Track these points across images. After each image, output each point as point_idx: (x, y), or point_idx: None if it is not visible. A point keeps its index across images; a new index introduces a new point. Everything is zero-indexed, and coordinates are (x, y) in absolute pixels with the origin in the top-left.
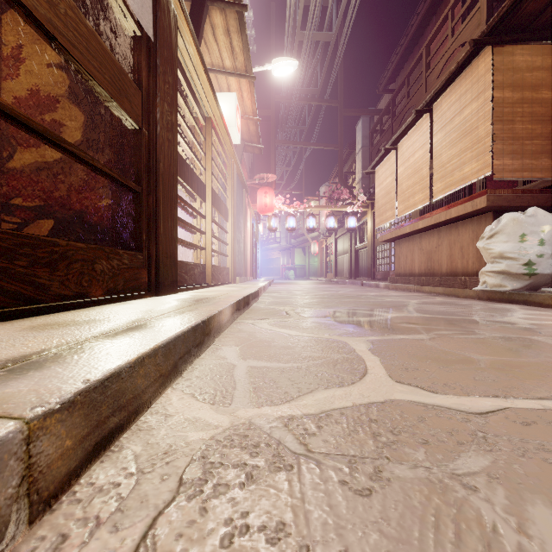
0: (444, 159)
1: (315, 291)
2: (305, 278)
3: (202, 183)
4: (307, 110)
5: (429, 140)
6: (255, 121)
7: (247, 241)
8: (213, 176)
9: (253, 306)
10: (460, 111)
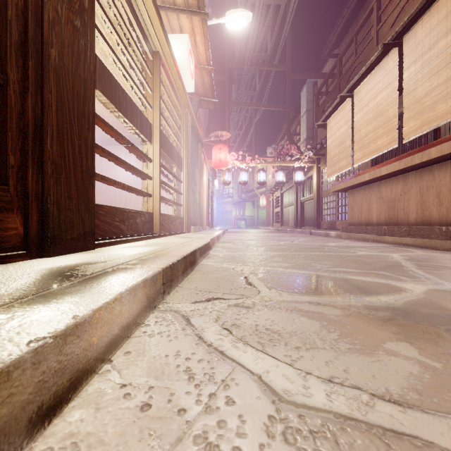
0: (420, 94)
1: (269, 241)
2: (255, 227)
3: (148, 122)
4: (257, 77)
5: (397, 77)
6: (209, 70)
7: (203, 194)
8: (162, 117)
9: (201, 265)
10: (446, 32)
